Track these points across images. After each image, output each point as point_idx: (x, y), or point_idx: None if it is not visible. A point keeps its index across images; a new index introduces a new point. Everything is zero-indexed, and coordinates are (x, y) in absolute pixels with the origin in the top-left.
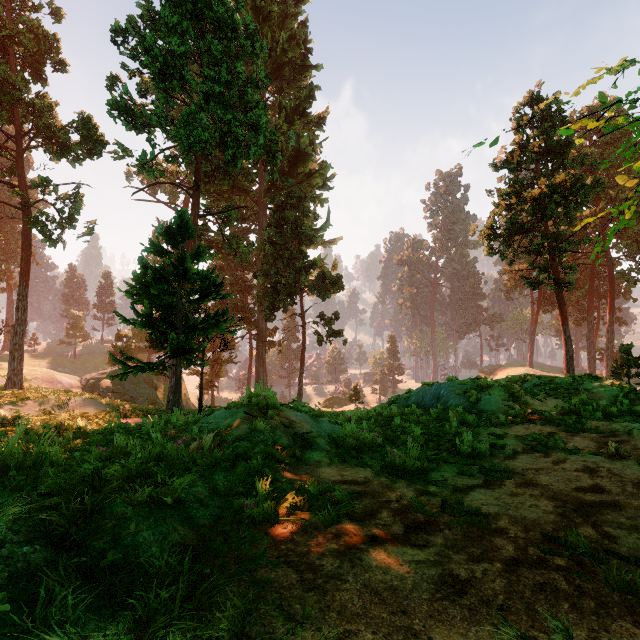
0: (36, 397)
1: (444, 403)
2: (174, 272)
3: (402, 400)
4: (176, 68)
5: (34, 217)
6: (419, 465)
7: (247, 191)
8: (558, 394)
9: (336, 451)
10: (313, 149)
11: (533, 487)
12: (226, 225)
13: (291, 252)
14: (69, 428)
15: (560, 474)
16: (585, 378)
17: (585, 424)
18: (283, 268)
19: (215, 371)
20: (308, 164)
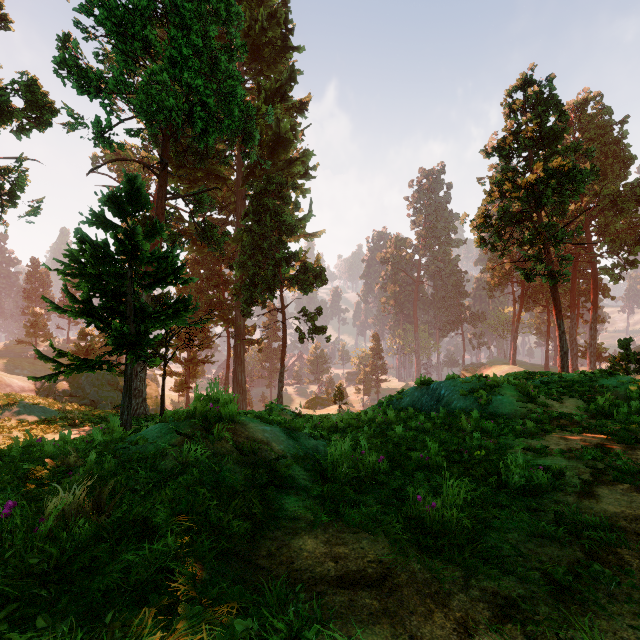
0: None
1: (446, 405)
2: (120, 248)
3: (394, 401)
4: (138, 28)
5: None
6: (467, 524)
7: (224, 179)
8: (572, 393)
9: (322, 490)
10: (294, 136)
11: None
12: (198, 210)
13: (270, 242)
14: None
15: None
16: (598, 374)
17: (638, 432)
18: (262, 260)
19: (190, 372)
20: (289, 151)
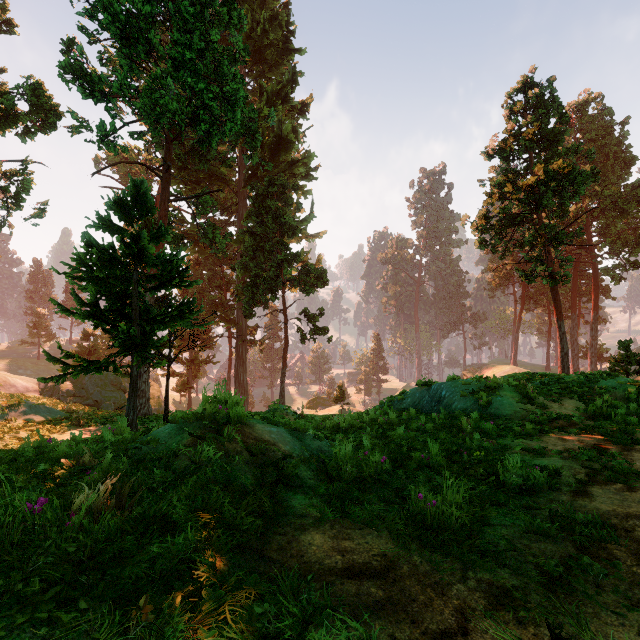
0: None
1: (447, 406)
2: (126, 252)
3: (395, 402)
4: (141, 32)
5: None
6: (466, 520)
7: (226, 180)
8: (571, 394)
9: (328, 489)
10: (296, 137)
11: None
12: (201, 212)
13: (272, 244)
14: None
15: None
16: (598, 376)
17: (634, 433)
18: (264, 261)
19: (192, 372)
20: (291, 152)
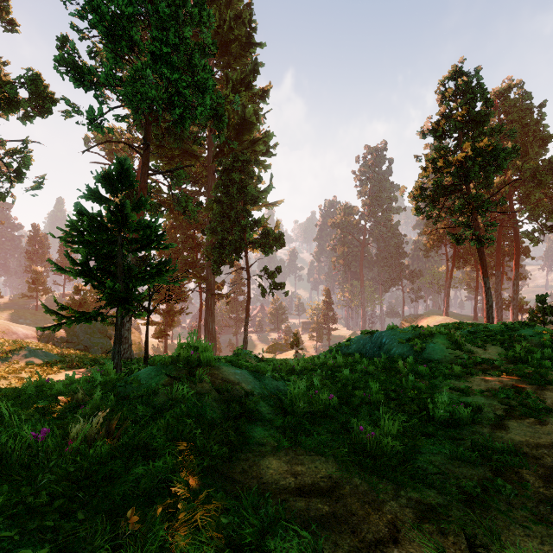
0: None
1: (387, 351)
2: (112, 219)
3: (343, 348)
4: (125, 30)
5: None
6: (399, 449)
7: (197, 156)
8: (494, 341)
9: (283, 422)
10: (257, 119)
11: None
12: (175, 184)
13: (237, 211)
14: None
15: None
16: (517, 325)
17: (547, 375)
18: (230, 226)
19: (168, 321)
20: (253, 132)
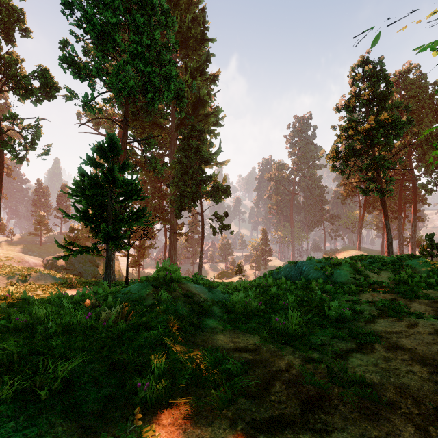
0: (5, 273)
1: (306, 276)
2: (105, 179)
3: (274, 274)
4: (110, 34)
5: (4, 141)
6: (300, 331)
7: (163, 127)
8: (388, 269)
9: (228, 317)
10: (209, 98)
11: (401, 351)
12: (147, 149)
13: (194, 169)
14: (15, 298)
15: (418, 337)
16: (406, 257)
17: (417, 292)
18: (188, 181)
19: (140, 254)
20: (206, 108)
